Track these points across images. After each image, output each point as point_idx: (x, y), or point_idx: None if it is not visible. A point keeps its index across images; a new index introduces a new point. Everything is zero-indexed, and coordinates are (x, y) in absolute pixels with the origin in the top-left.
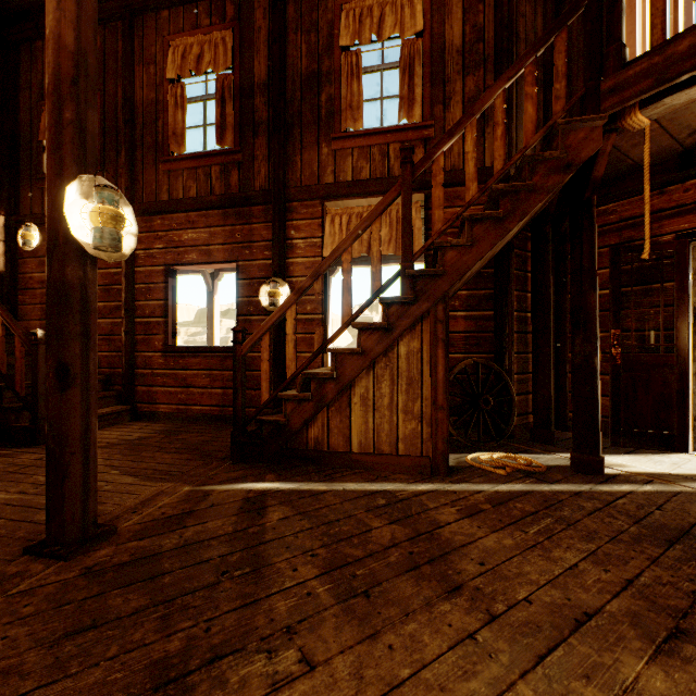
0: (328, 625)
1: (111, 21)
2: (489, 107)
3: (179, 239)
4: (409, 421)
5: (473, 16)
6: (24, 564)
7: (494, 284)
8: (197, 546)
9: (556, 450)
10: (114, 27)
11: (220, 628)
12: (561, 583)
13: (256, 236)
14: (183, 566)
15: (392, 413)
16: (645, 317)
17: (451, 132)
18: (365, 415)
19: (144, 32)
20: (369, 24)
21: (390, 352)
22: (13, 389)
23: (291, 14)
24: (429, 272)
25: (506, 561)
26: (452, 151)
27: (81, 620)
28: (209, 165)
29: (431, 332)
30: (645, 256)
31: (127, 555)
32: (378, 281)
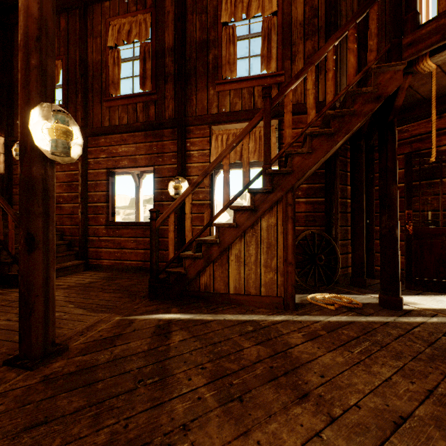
0: (213, 424)
1: (72, 9)
2: (322, 61)
3: (116, 152)
4: (268, 272)
5: (311, 0)
6: (2, 373)
7: (325, 180)
8: (122, 360)
9: (368, 292)
10: (74, 13)
11: (135, 424)
12: (381, 392)
13: (166, 149)
14: (111, 375)
15: (256, 267)
16: (428, 201)
17: (297, 75)
18: (239, 268)
19: (93, 16)
20: (241, 7)
21: (256, 226)
22: (7, 250)
23: (189, 2)
24: (282, 171)
25: (339, 374)
26: (297, 91)
27: (36, 417)
28: (135, 103)
29: (283, 212)
30: (432, 159)
31: (74, 366)
32: (247, 177)
